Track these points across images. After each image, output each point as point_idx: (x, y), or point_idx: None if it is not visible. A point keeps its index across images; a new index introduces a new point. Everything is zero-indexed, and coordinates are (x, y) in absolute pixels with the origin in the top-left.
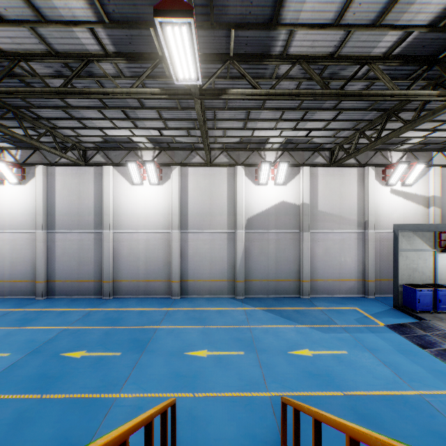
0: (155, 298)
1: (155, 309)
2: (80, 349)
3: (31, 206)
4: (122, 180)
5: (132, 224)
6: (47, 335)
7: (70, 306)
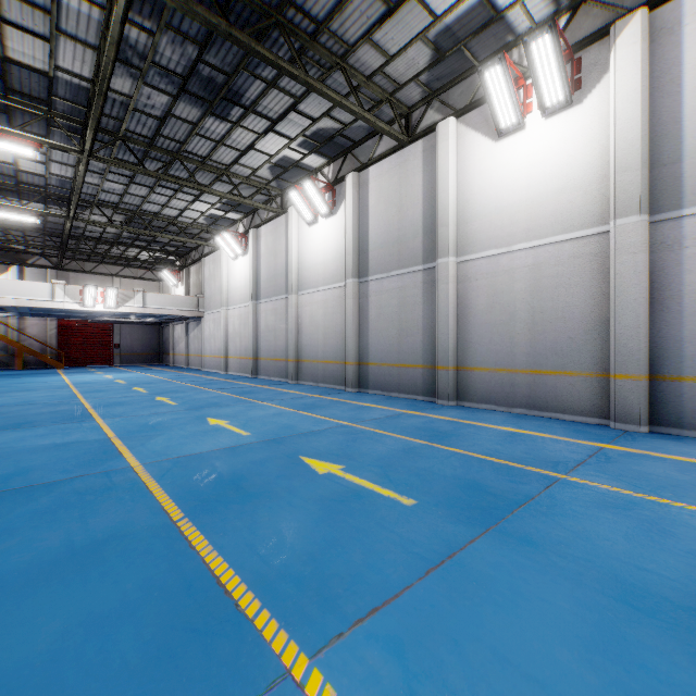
0: (556, 420)
1: (554, 436)
2: (336, 460)
3: (342, 245)
4: (476, 140)
5: (496, 236)
6: (314, 426)
7: (379, 403)
